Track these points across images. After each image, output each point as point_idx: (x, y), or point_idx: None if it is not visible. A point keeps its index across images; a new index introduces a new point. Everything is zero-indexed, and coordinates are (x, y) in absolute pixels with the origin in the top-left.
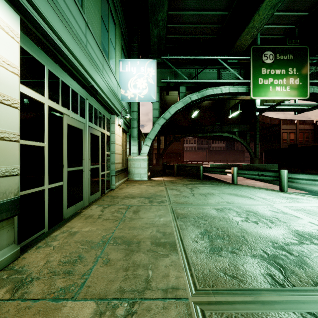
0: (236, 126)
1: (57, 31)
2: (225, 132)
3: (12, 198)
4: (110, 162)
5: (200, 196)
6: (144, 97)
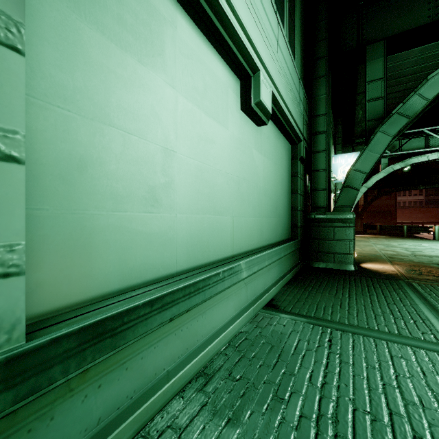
0: None
1: None
2: None
3: None
4: None
5: (393, 242)
6: None
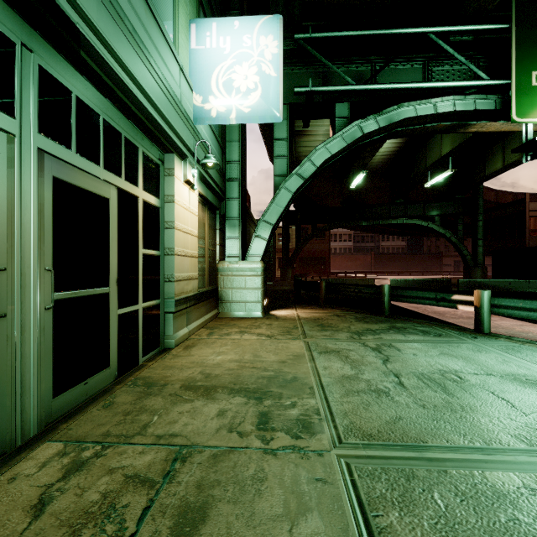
0: (436, 205)
1: None
2: (413, 218)
3: None
4: (158, 278)
5: (424, 387)
6: (252, 110)
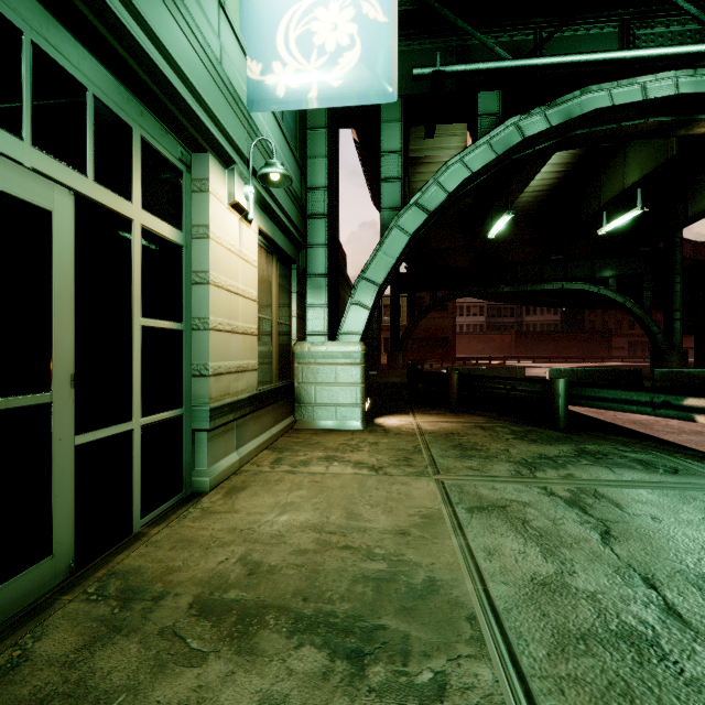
0: (610, 262)
1: None
2: (576, 281)
3: None
4: (180, 370)
5: None
6: (346, 83)
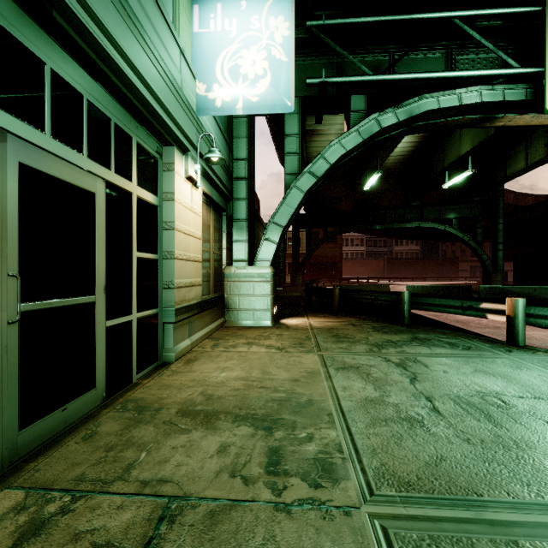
0: (453, 208)
1: None
2: (429, 221)
3: None
4: (156, 284)
5: (464, 414)
6: (261, 99)
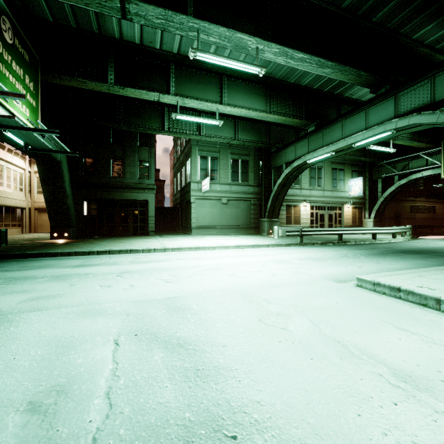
0: None
1: (315, 200)
2: None
3: (309, 225)
4: (341, 222)
5: None
6: (357, 194)
